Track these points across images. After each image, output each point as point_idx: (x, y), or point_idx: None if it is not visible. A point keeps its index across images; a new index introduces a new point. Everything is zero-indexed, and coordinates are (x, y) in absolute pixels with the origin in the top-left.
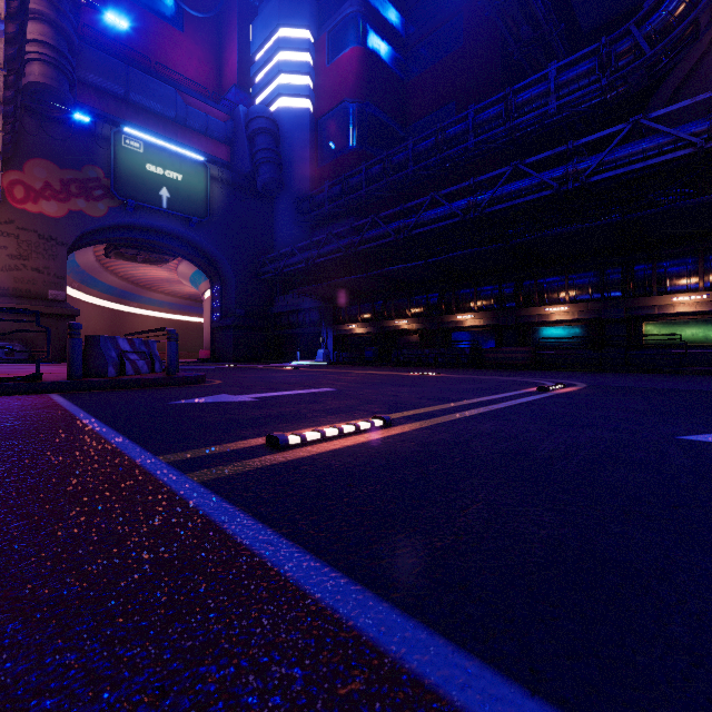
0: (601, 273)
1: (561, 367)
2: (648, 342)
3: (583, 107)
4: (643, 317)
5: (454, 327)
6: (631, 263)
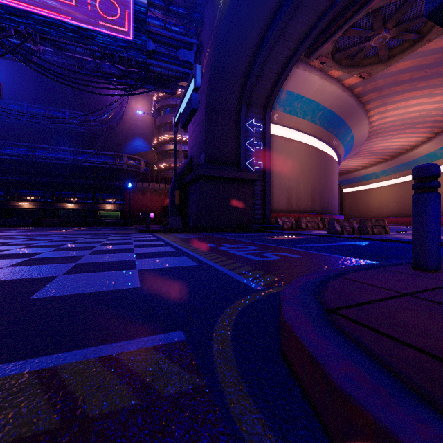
0: (86, 194)
1: (74, 225)
2: (100, 217)
3: (79, 130)
4: (98, 210)
5: (17, 208)
6: (95, 192)
